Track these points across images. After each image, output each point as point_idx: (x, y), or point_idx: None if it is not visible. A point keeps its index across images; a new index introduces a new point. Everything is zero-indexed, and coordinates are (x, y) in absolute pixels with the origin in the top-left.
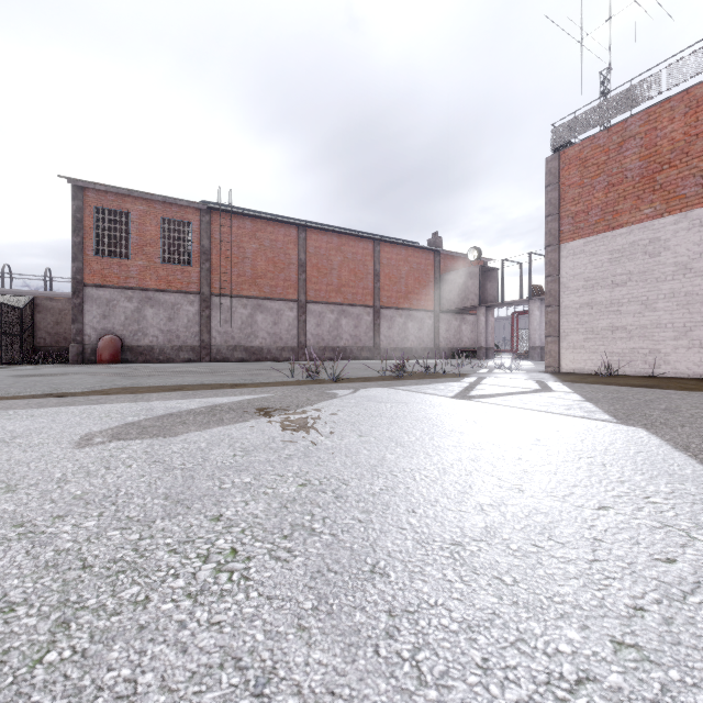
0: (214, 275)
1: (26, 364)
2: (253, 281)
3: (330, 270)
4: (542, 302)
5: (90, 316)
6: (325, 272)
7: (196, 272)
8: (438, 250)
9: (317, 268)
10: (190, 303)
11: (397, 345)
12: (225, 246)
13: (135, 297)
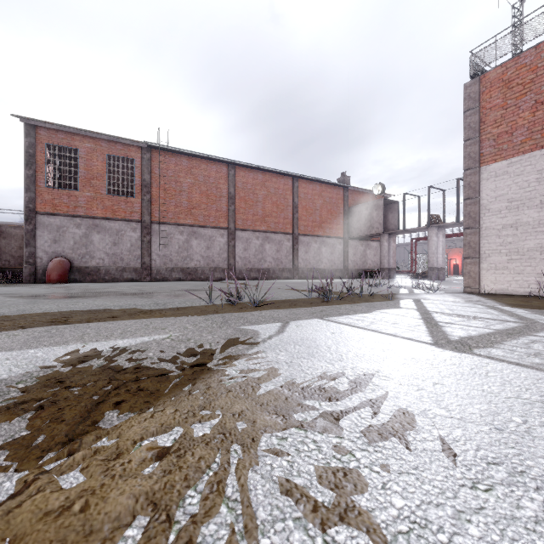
0: (154, 205)
1: None
2: (188, 211)
3: (255, 202)
4: (438, 229)
5: (42, 241)
6: (251, 204)
7: (138, 203)
8: (347, 187)
9: (245, 200)
10: (133, 230)
11: (312, 267)
12: (164, 180)
13: (83, 224)
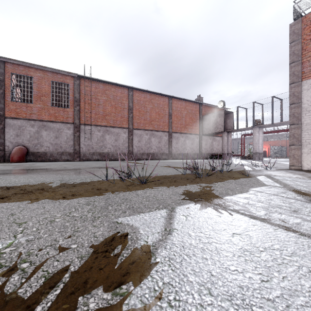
0: (82, 113)
1: None
2: (103, 117)
3: (145, 112)
4: (259, 129)
5: (8, 135)
6: (143, 113)
7: (71, 112)
8: (201, 103)
9: (139, 111)
10: (68, 129)
11: (180, 152)
12: (88, 98)
13: (36, 124)
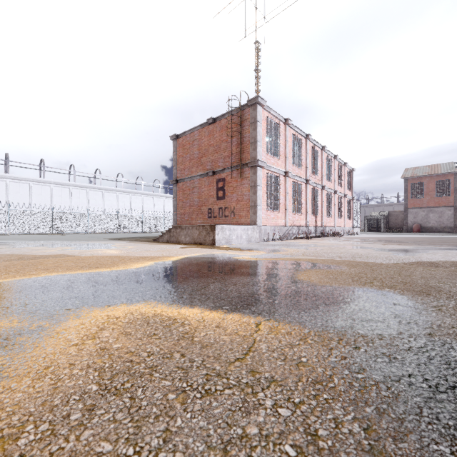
0: None
1: (388, 232)
2: None
3: None
4: None
5: (409, 218)
6: None
7: (451, 198)
8: None
9: None
10: (449, 210)
11: None
12: None
13: (425, 210)
